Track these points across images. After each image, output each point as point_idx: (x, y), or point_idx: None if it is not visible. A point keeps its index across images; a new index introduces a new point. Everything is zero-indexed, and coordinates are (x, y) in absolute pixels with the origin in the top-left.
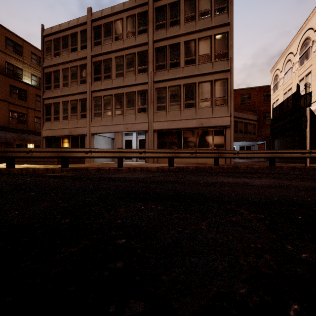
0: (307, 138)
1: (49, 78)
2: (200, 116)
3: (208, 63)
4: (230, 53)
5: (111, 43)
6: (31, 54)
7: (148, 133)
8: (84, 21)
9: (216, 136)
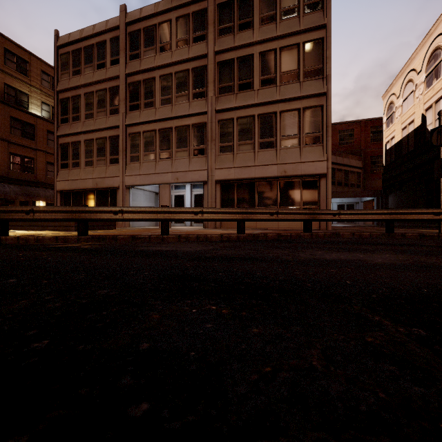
0: (441, 192)
1: (65, 106)
2: (283, 160)
3: (294, 83)
4: (326, 68)
5: (155, 56)
6: (42, 73)
7: (208, 184)
8: (115, 25)
9: (305, 189)
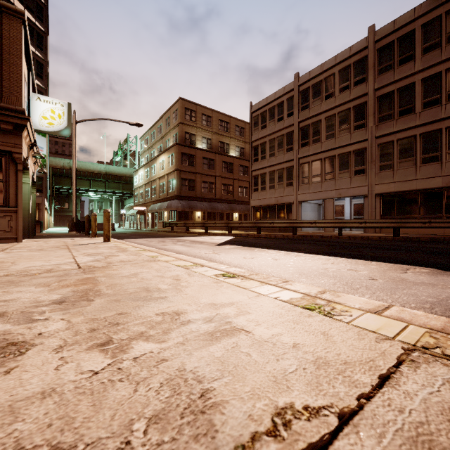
0: None
1: (256, 151)
2: (449, 172)
3: None
4: None
5: (321, 104)
6: (235, 127)
7: (368, 198)
8: (290, 89)
9: None
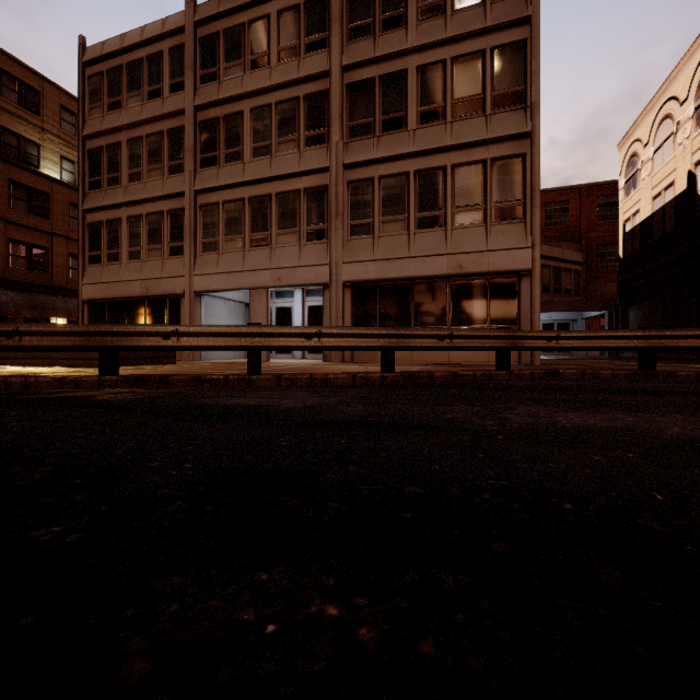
0: None
1: (96, 162)
2: (457, 247)
3: (477, 118)
4: (531, 91)
5: (242, 76)
6: (61, 109)
7: (331, 289)
8: (177, 26)
9: (495, 296)
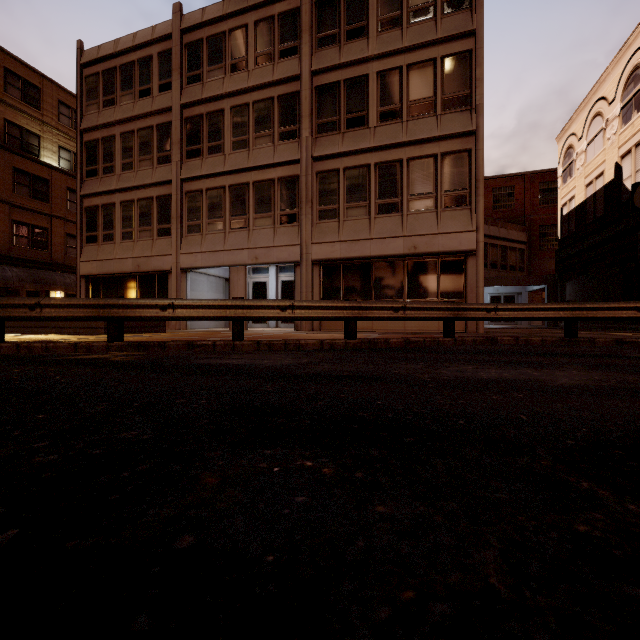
0: None
1: (93, 152)
2: (412, 230)
3: (429, 118)
4: (476, 95)
5: (223, 78)
6: (59, 104)
7: (301, 267)
8: (165, 33)
9: (445, 272)
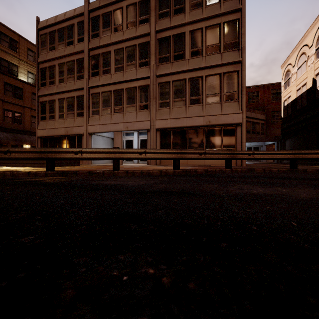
0: None
1: (44, 74)
2: (208, 113)
3: (217, 54)
4: (241, 42)
5: (110, 35)
6: (28, 50)
7: (150, 132)
8: (81, 12)
9: (225, 135)
